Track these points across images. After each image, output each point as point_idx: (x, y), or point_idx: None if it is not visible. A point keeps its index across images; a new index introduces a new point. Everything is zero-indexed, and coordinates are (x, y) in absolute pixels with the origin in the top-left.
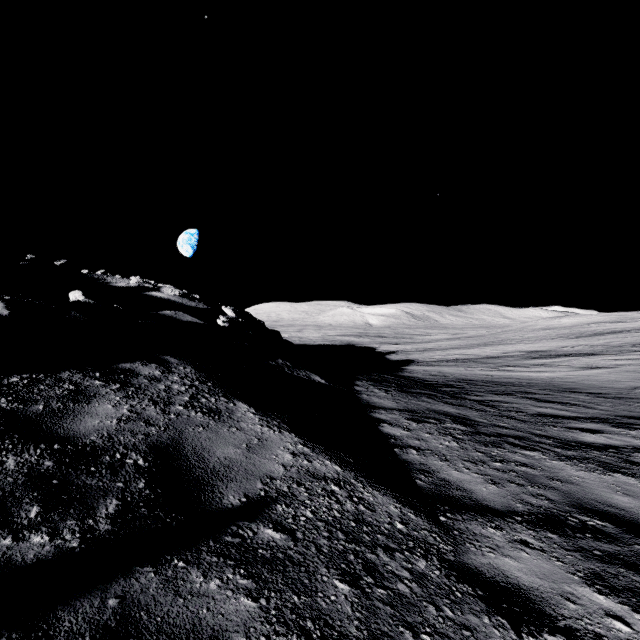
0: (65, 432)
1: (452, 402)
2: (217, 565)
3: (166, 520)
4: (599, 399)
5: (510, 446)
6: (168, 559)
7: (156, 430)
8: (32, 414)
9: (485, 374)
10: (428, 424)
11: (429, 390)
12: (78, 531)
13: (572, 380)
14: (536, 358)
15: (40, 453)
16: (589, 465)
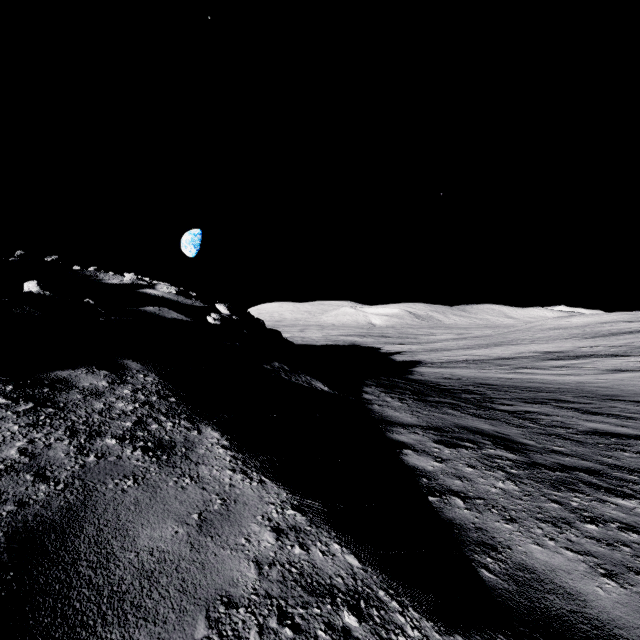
0: None
1: (481, 414)
2: None
3: None
4: None
5: (590, 489)
6: None
7: (46, 490)
8: None
9: (503, 377)
10: (464, 450)
11: (449, 398)
12: None
13: (605, 385)
14: (554, 359)
15: None
16: None
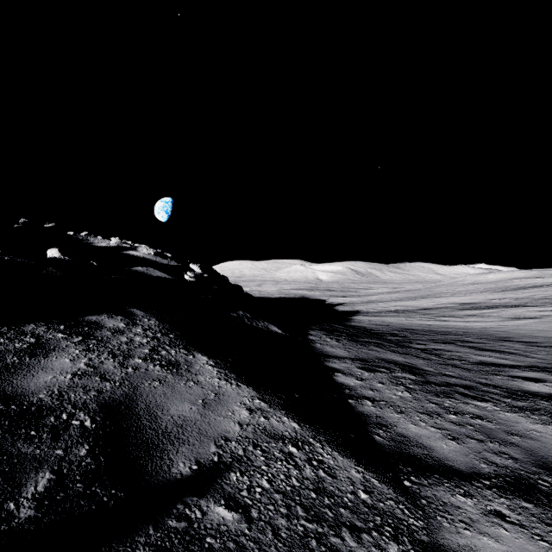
0: (13, 389)
1: (398, 351)
2: None
3: (103, 499)
4: (533, 348)
5: (461, 396)
6: None
7: (110, 386)
8: None
9: (424, 324)
10: (379, 373)
11: (376, 339)
12: None
13: (503, 329)
14: (468, 309)
15: None
16: (542, 417)
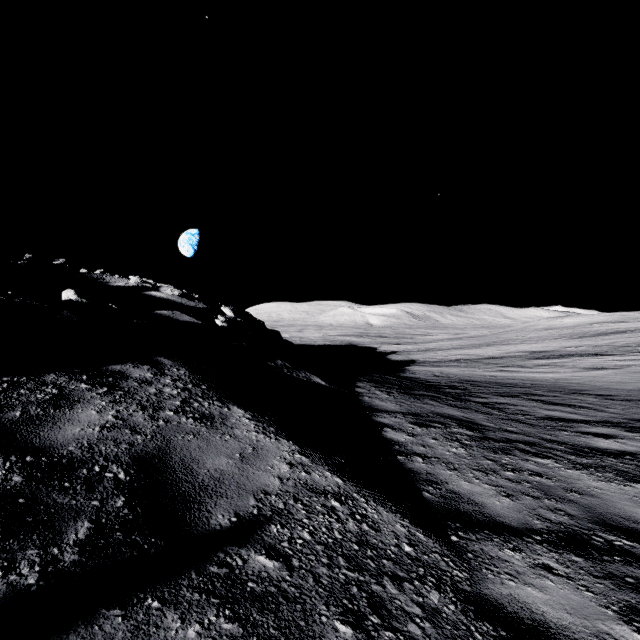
0: (41, 442)
1: (456, 404)
2: (198, 604)
3: (143, 546)
4: (608, 401)
5: (521, 453)
6: (141, 598)
7: (142, 438)
8: (7, 421)
9: (488, 375)
10: (433, 429)
11: (432, 392)
12: (38, 563)
13: (578, 381)
14: (539, 358)
15: (9, 466)
16: (607, 474)
